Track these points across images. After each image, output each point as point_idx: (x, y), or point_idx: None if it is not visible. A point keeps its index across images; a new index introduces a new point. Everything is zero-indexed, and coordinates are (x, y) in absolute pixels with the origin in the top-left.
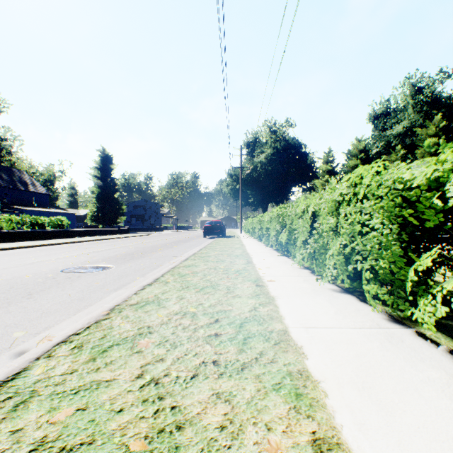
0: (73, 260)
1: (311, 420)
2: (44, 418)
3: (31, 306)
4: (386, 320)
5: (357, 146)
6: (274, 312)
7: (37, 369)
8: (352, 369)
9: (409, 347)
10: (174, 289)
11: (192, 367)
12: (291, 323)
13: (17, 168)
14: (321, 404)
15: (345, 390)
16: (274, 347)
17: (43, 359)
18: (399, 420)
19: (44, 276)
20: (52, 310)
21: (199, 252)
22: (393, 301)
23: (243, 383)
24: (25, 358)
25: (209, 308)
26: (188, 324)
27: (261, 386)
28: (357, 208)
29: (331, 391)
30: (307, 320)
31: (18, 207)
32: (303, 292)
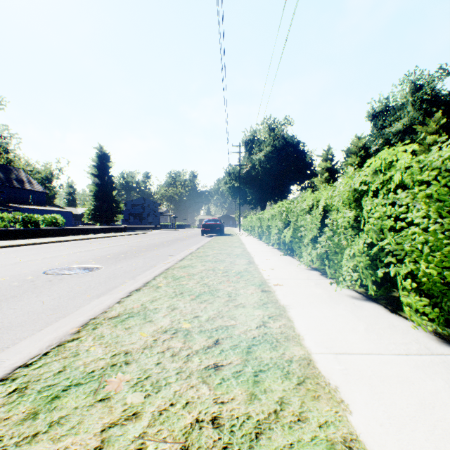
0: (60, 260)
1: None
2: None
3: None
4: (434, 341)
5: (356, 143)
6: (289, 329)
7: None
8: (425, 434)
9: None
10: (165, 295)
11: (179, 431)
12: (314, 346)
13: (14, 165)
14: None
15: None
16: (298, 389)
17: None
18: None
19: (22, 278)
20: (15, 323)
21: (196, 251)
22: (438, 315)
23: None
24: None
25: (207, 322)
26: (179, 348)
27: None
28: (388, 199)
29: None
30: (333, 341)
31: (14, 205)
32: (318, 300)
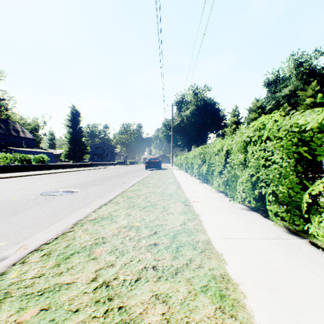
0: (50, 186)
1: (234, 320)
2: (13, 318)
3: (15, 220)
4: (285, 232)
5: (255, 104)
6: (199, 226)
7: (13, 273)
8: (264, 273)
9: (306, 254)
10: (123, 207)
11: (136, 271)
12: (213, 234)
13: (11, 120)
14: (241, 305)
15: (259, 292)
16: (200, 254)
17: (18, 264)
18: (307, 319)
19: (27, 198)
20: (31, 224)
21: (142, 180)
22: (289, 218)
23: (177, 285)
24: (4, 264)
25: (150, 222)
26: (133, 235)
27: (191, 288)
28: (262, 147)
29: (248, 293)
30: (225, 232)
31: (12, 147)
32: (220, 210)
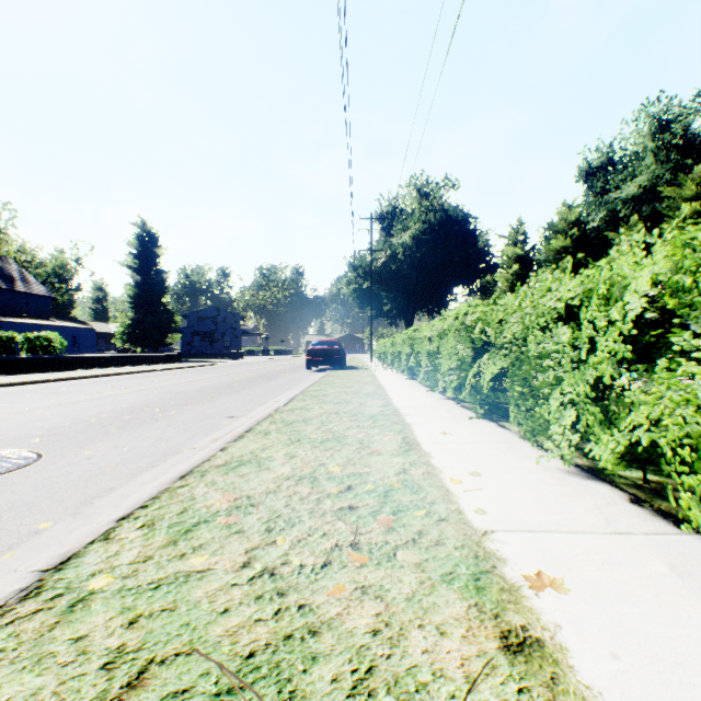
0: None
1: None
2: None
3: None
4: None
5: (565, 215)
6: None
7: None
8: None
9: None
10: None
11: None
12: None
13: None
14: None
15: None
16: None
17: None
18: None
19: None
20: None
21: (286, 406)
22: None
23: None
24: None
25: None
26: None
27: None
28: None
29: None
30: None
31: None
32: None
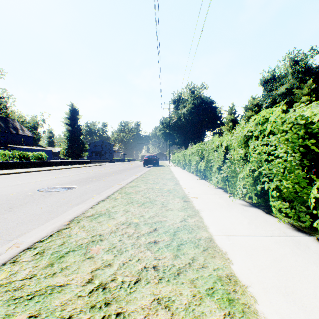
0: (47, 183)
1: None
2: None
3: (10, 217)
4: (290, 229)
5: (252, 102)
6: (200, 222)
7: (2, 274)
8: (273, 273)
9: (315, 253)
10: (121, 204)
11: (135, 271)
12: (215, 231)
13: (11, 117)
14: (253, 310)
15: (271, 295)
16: (203, 253)
17: (9, 264)
18: None
19: (24, 194)
20: (26, 220)
21: (140, 177)
22: (293, 214)
23: (180, 288)
24: None
25: (149, 219)
26: (132, 233)
27: (196, 291)
28: (264, 141)
29: (259, 296)
30: (227, 229)
31: (11, 145)
32: (220, 206)
